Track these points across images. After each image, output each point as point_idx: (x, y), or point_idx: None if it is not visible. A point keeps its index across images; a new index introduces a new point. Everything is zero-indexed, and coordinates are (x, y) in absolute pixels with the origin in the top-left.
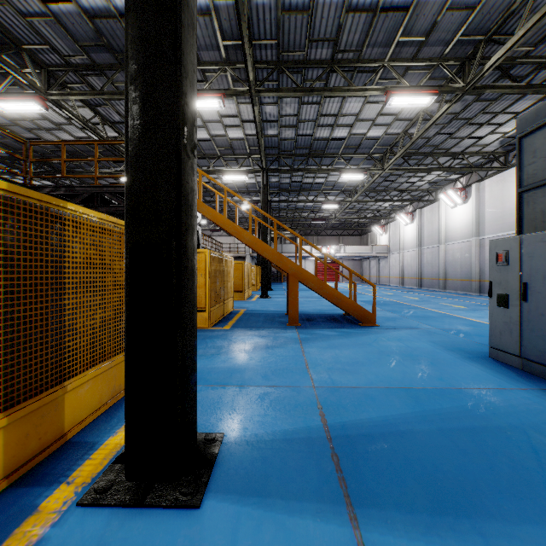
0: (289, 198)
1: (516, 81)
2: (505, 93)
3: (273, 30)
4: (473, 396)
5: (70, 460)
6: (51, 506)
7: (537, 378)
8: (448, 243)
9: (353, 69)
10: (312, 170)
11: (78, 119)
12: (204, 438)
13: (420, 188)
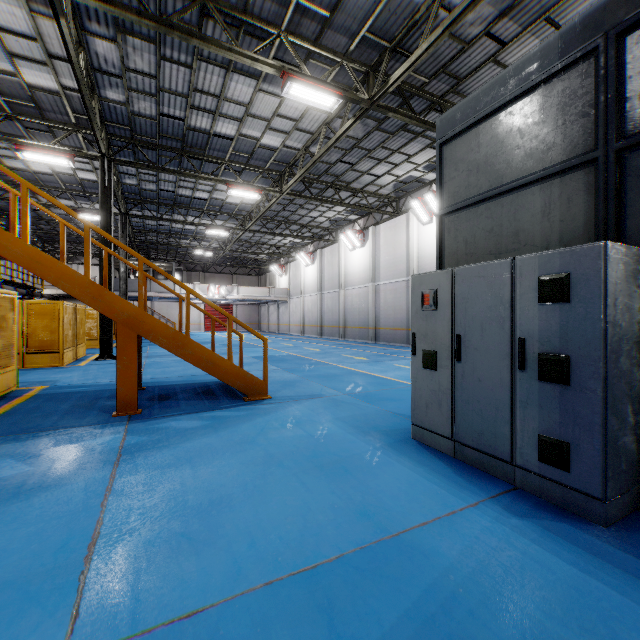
0: (159, 214)
1: (415, 112)
2: (402, 128)
3: None
4: (423, 554)
5: None
6: None
7: (477, 471)
8: (347, 288)
9: (239, 26)
10: (187, 174)
11: None
12: None
13: (321, 225)
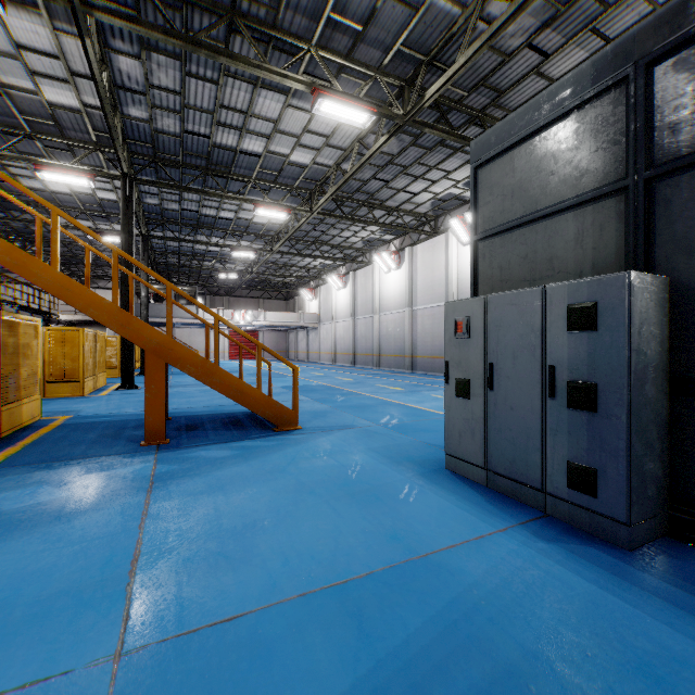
0: (181, 235)
1: (453, 128)
2: (440, 143)
3: None
4: (449, 572)
5: None
6: None
7: (509, 499)
8: (382, 313)
9: (267, 41)
10: (212, 193)
11: None
12: None
13: (353, 245)
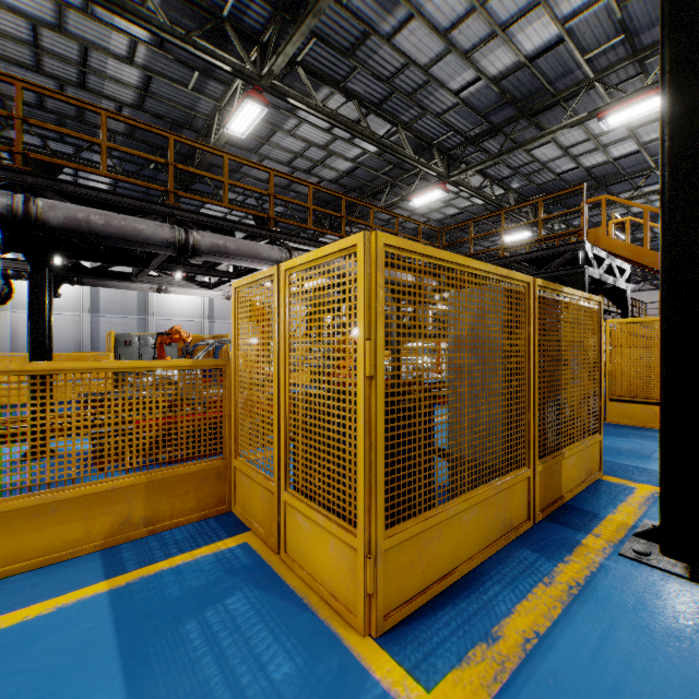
0: None
1: None
2: None
3: None
4: None
5: (581, 518)
6: (592, 546)
7: None
8: None
9: None
10: None
11: (470, 191)
12: None
13: None
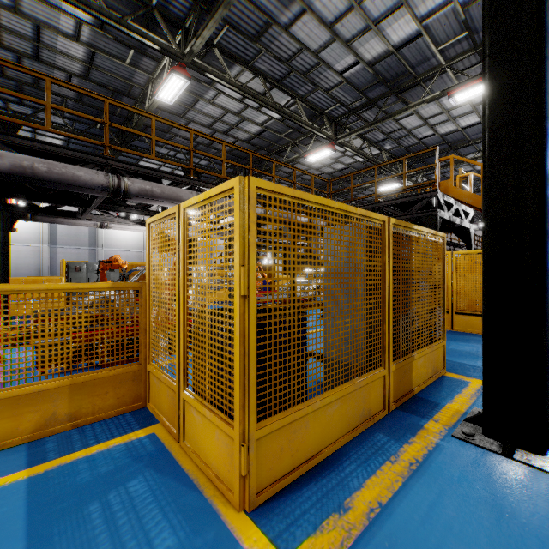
0: None
1: None
2: None
3: None
4: None
5: (425, 407)
6: (432, 429)
7: None
8: None
9: None
10: None
11: (353, 151)
12: None
13: None
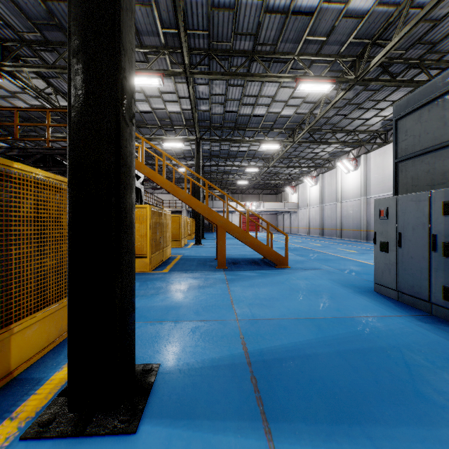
0: (219, 163)
1: (393, 76)
2: (385, 85)
3: (205, 22)
4: (363, 323)
5: (16, 396)
6: None
7: (409, 307)
8: (343, 201)
9: (270, 59)
10: (237, 140)
11: (32, 89)
12: (142, 369)
13: (322, 157)
